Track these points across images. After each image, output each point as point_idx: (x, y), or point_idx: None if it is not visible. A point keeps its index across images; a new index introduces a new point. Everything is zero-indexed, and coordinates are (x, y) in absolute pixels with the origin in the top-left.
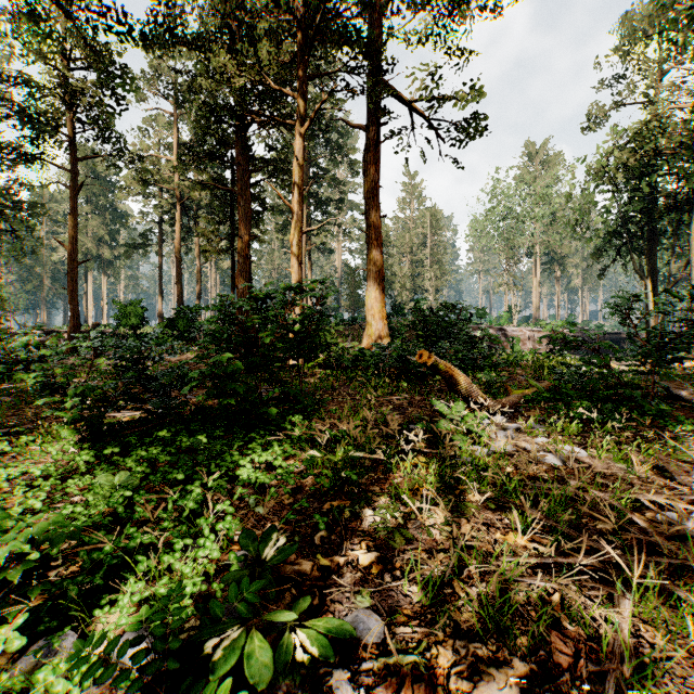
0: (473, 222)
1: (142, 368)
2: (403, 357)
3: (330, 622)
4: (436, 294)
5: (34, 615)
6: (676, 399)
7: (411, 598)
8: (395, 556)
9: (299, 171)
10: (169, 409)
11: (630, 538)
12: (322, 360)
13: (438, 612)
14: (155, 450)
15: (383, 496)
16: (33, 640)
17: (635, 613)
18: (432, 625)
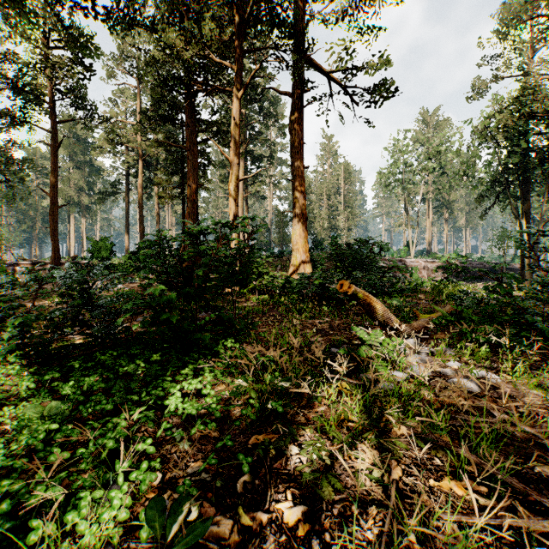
0: (378, 174)
1: (89, 296)
2: (323, 284)
3: None
4: (348, 232)
5: None
6: None
7: None
8: (323, 511)
9: (236, 129)
10: (113, 334)
11: None
12: (255, 286)
13: None
14: (92, 376)
15: (308, 428)
16: None
17: None
18: None
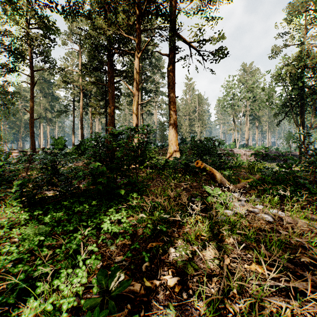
0: (218, 100)
1: (57, 169)
2: (187, 163)
3: None
4: (200, 134)
5: None
6: None
7: (199, 310)
8: (188, 280)
9: (137, 75)
10: (70, 190)
11: None
12: (148, 165)
13: None
14: (60, 212)
15: (180, 239)
16: None
17: None
18: None
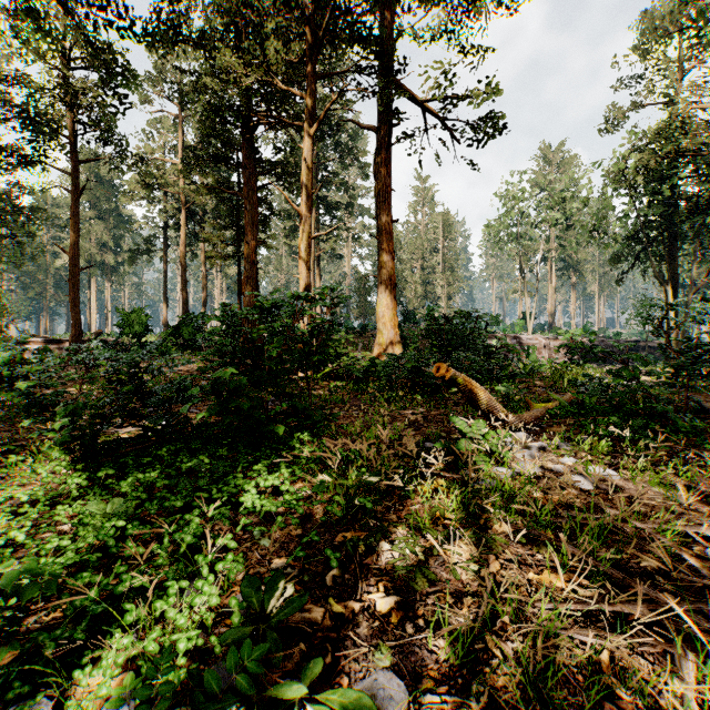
0: (486, 227)
1: (141, 382)
2: (417, 367)
3: (346, 695)
4: (448, 301)
5: (4, 677)
6: (707, 413)
7: (437, 654)
8: (417, 601)
9: (308, 174)
10: (169, 426)
11: (679, 578)
12: (332, 370)
13: (470, 673)
14: (153, 473)
15: (400, 526)
16: (2, 706)
17: (699, 676)
18: (463, 691)
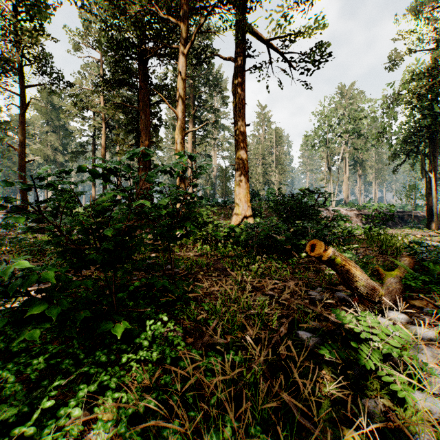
0: (305, 137)
1: None
2: (268, 234)
3: None
4: (279, 185)
5: None
6: None
7: None
8: None
9: (182, 84)
10: None
11: None
12: (201, 234)
13: None
14: None
15: None
16: None
17: None
18: None
